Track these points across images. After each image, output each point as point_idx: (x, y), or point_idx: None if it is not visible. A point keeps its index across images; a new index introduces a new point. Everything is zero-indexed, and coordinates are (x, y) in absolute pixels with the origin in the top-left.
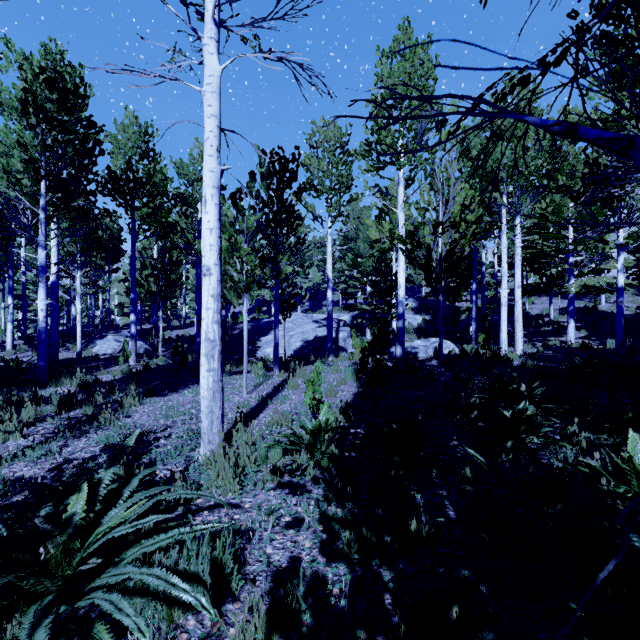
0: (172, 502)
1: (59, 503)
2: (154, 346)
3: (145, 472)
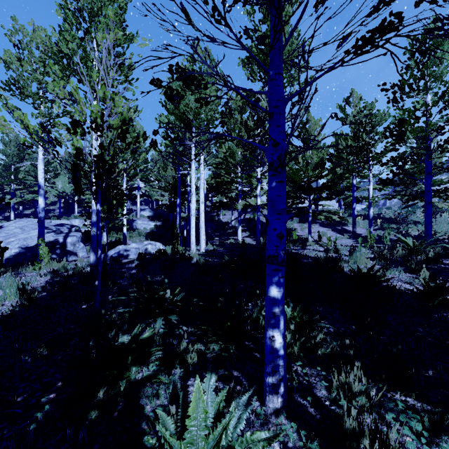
0: None
1: None
2: None
3: None
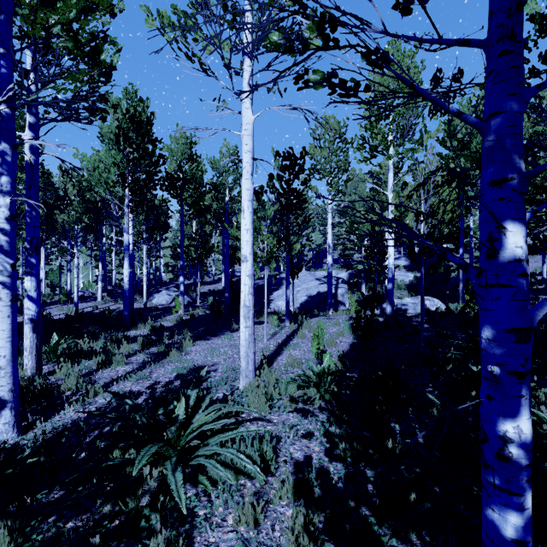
0: (227, 414)
1: (167, 408)
2: (193, 298)
3: (212, 394)
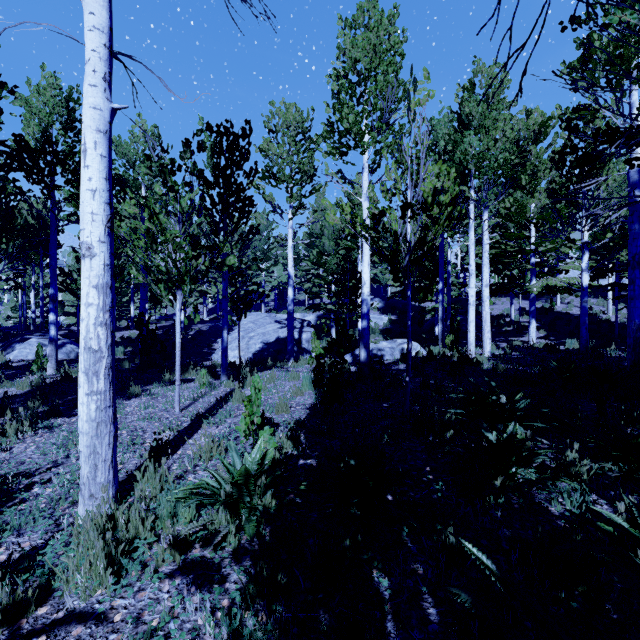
0: None
1: None
2: None
3: None
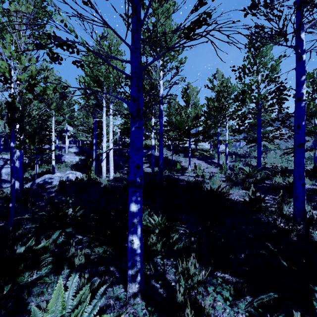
0: None
1: None
2: None
3: None
